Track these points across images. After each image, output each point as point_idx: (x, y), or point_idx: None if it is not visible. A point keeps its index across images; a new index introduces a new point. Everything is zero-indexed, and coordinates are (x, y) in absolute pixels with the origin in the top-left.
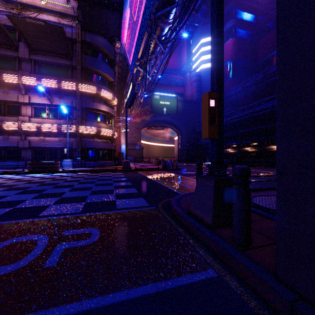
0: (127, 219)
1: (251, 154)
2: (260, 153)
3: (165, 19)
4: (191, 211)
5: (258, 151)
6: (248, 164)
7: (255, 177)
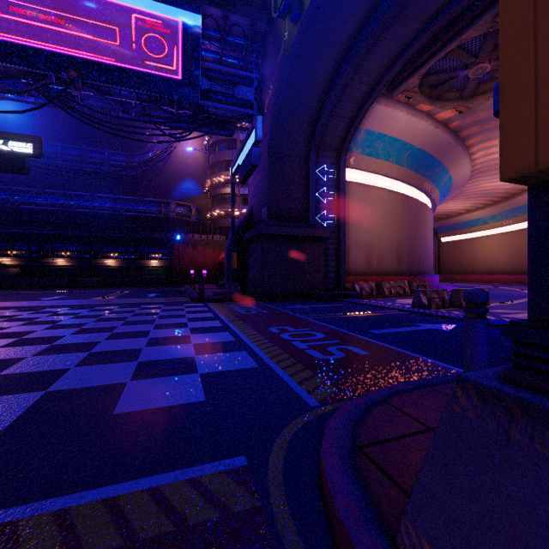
0: (222, 304)
1: (10, 270)
2: (30, 269)
3: (81, 90)
4: (229, 297)
5: (27, 265)
6: (23, 285)
7: (136, 293)
